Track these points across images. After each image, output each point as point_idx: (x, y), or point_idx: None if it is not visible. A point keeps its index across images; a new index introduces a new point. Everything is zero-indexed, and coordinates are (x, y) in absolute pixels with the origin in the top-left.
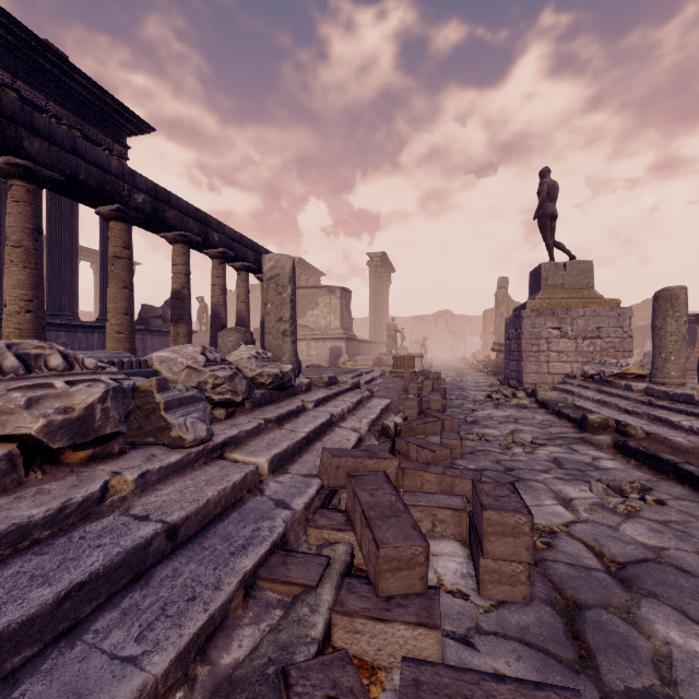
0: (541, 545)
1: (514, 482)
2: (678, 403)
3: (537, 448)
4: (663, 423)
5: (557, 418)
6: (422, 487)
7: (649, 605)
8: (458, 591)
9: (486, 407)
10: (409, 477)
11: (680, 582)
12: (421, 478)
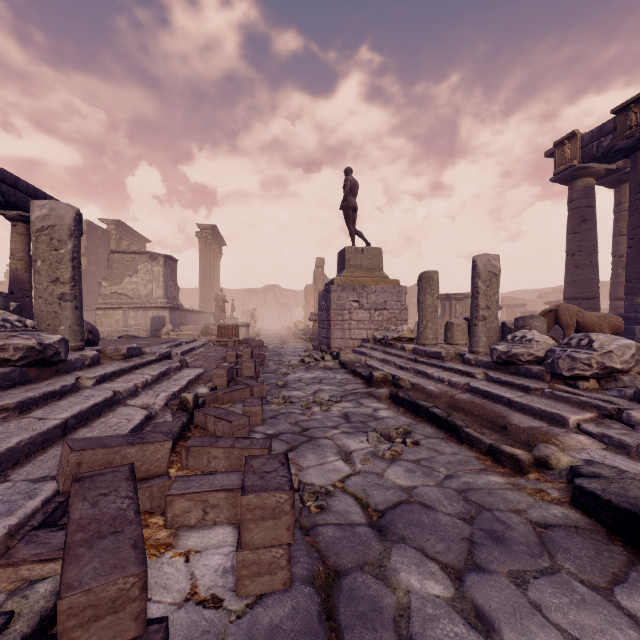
0: (315, 510)
1: (306, 442)
2: (433, 359)
3: (333, 405)
4: (423, 375)
5: (353, 377)
6: (208, 465)
7: (398, 552)
8: (212, 597)
9: (298, 371)
10: (194, 456)
11: (423, 519)
12: (207, 455)
